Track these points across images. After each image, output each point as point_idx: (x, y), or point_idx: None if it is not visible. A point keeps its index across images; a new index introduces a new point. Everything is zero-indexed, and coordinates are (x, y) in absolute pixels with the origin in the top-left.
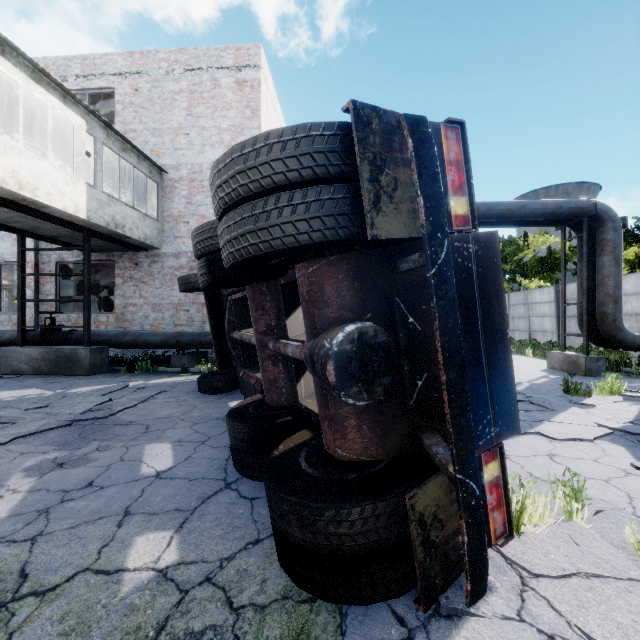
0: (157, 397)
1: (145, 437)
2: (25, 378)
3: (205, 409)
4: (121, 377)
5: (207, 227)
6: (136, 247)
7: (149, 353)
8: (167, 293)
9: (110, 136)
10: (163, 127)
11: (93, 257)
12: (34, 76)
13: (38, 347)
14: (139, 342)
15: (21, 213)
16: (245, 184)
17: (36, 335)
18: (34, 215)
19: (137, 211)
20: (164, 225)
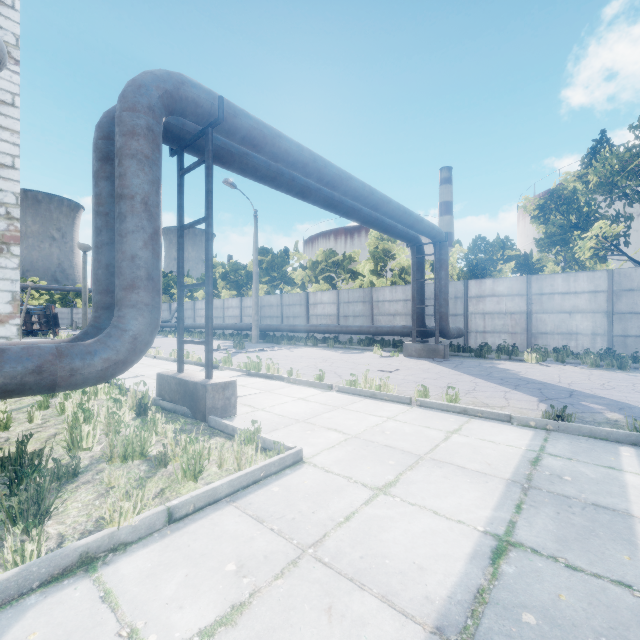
0: None
1: None
2: None
3: None
4: None
5: (21, 308)
6: None
7: None
8: None
9: None
10: None
11: None
12: None
13: None
14: None
15: None
16: (36, 310)
17: None
18: None
19: None
20: None
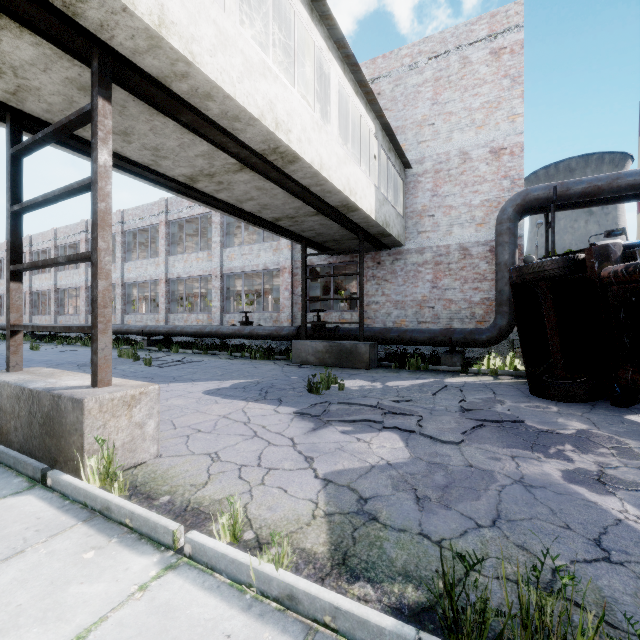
0: (502, 400)
1: (628, 456)
2: (318, 368)
3: (612, 423)
4: (403, 373)
5: None
6: (385, 246)
7: (391, 350)
8: (410, 290)
9: (383, 138)
10: (406, 123)
11: (338, 259)
12: (355, 89)
13: (322, 341)
14: (404, 339)
15: (325, 220)
16: None
17: (308, 330)
18: (336, 221)
19: (394, 209)
20: (407, 222)
